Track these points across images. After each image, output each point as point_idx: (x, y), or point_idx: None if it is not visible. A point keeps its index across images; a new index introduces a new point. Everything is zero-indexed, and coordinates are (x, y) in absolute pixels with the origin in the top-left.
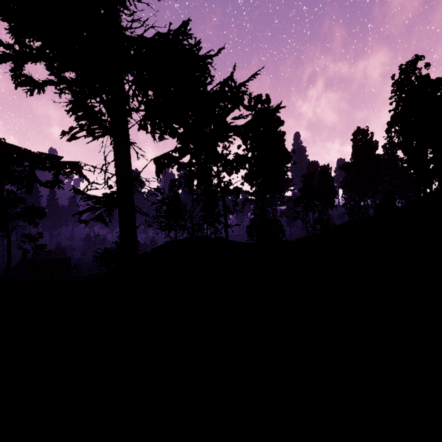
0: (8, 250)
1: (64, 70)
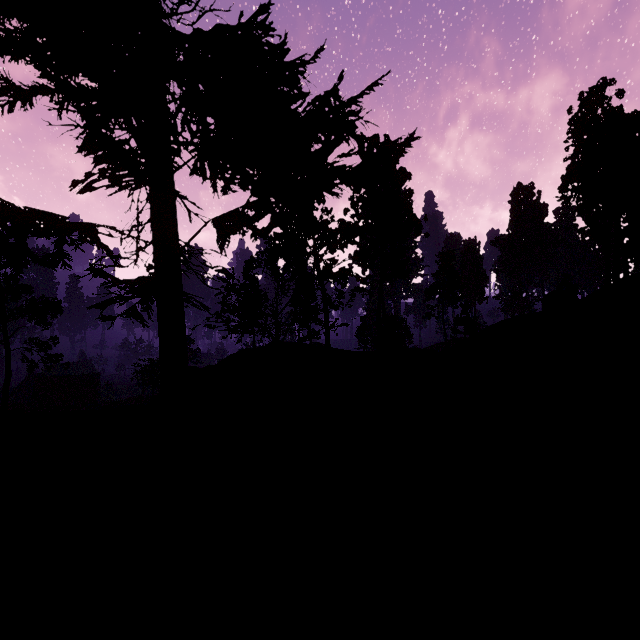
0: (7, 362)
1: (64, 71)
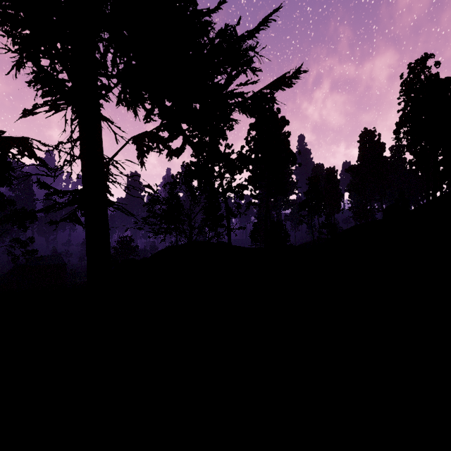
0: None
1: None
